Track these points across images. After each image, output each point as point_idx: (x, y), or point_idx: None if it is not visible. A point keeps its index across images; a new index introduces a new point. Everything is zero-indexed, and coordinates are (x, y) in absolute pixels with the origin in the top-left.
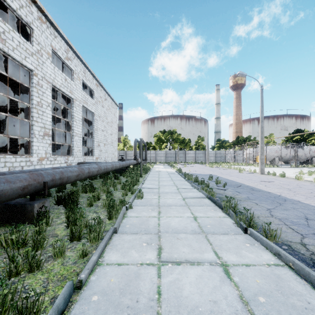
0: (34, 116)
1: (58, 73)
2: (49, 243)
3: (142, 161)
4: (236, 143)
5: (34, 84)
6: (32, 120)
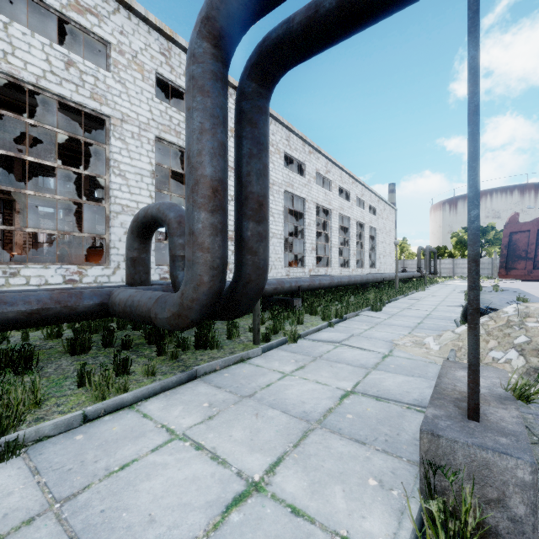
0: (350, 244)
1: (358, 210)
2: None
3: (430, 274)
4: None
5: (350, 225)
6: (349, 247)
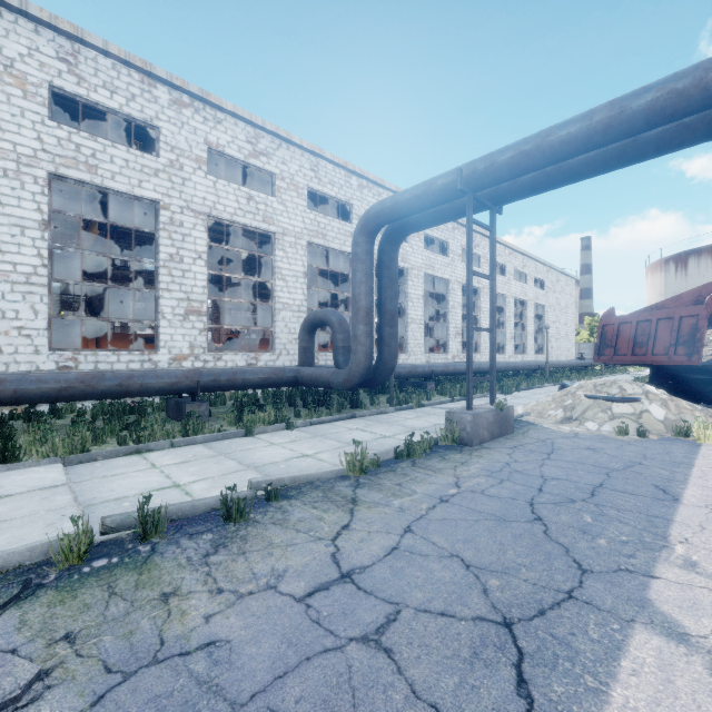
0: (507, 326)
1: (518, 285)
2: None
3: None
4: None
5: (506, 304)
6: (505, 330)
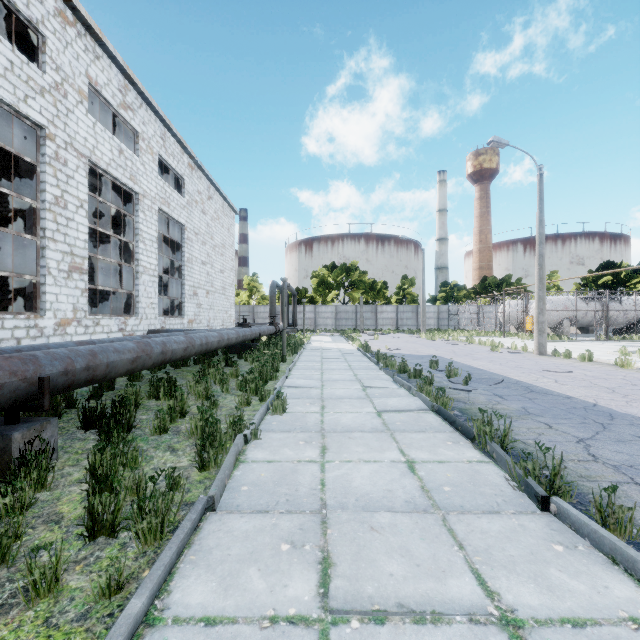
0: (48, 228)
1: (104, 136)
2: (32, 545)
3: (288, 327)
4: (480, 291)
5: (46, 158)
6: (43, 237)
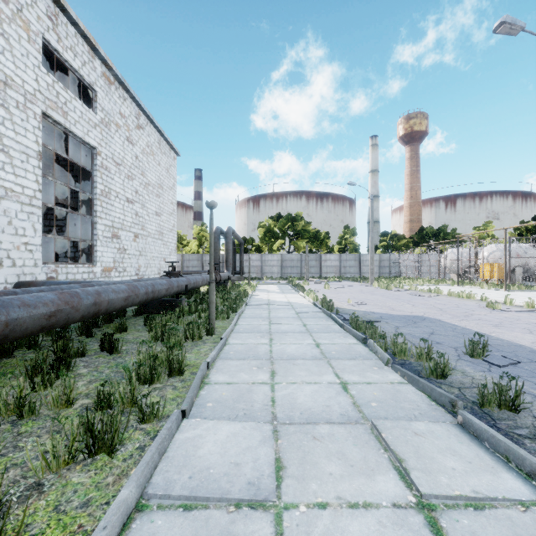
0: None
1: None
2: None
3: (236, 275)
4: (417, 241)
5: None
6: None
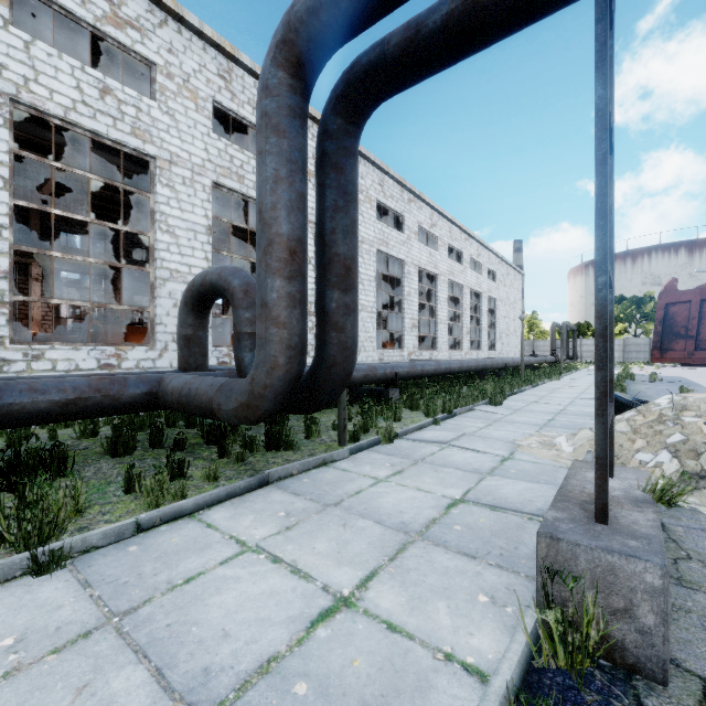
0: (463, 320)
1: (473, 275)
2: None
3: (568, 359)
4: None
5: (463, 295)
6: (462, 323)
